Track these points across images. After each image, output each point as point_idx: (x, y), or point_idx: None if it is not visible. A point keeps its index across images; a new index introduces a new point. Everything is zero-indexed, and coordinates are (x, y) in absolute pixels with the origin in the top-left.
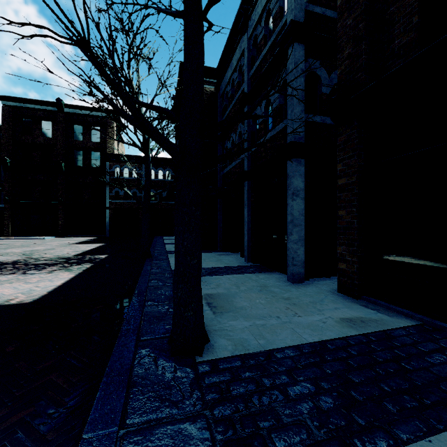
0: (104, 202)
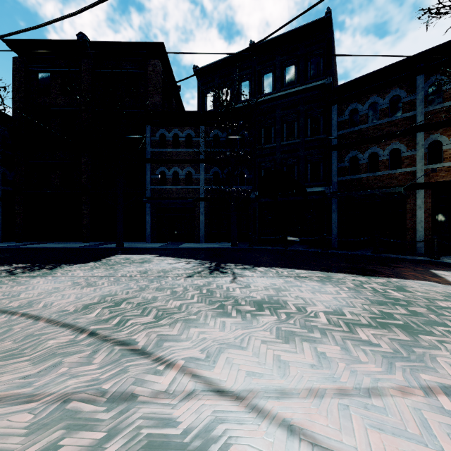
0: None
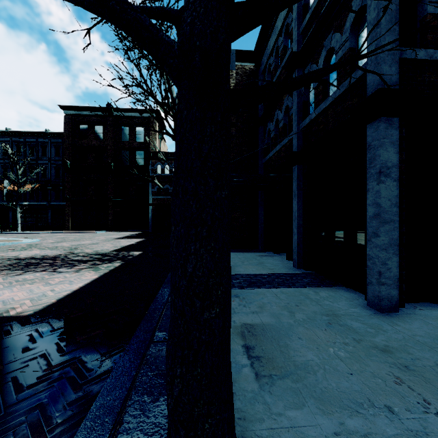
0: (147, 199)
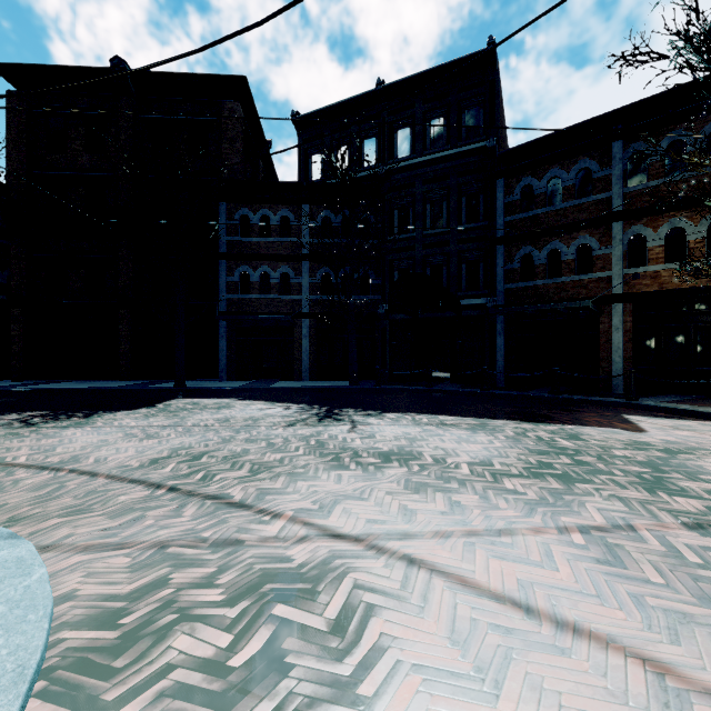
0: None
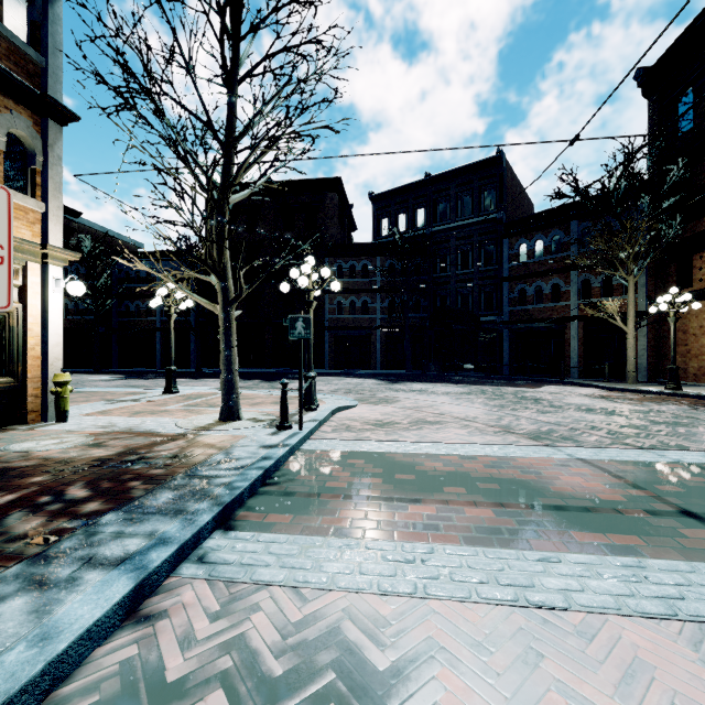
0: None
